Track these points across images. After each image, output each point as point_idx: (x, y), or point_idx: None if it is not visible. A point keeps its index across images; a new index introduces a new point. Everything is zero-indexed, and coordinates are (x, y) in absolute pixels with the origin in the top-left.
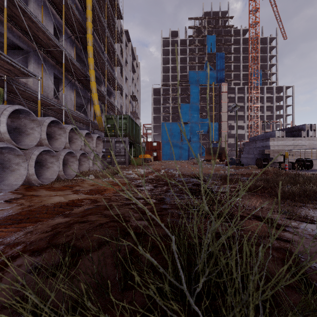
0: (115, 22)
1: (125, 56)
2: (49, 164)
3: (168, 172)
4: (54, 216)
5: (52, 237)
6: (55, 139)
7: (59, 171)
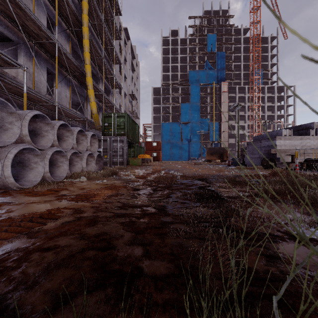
0: (113, 18)
1: (124, 54)
2: (33, 165)
3: (168, 173)
4: (14, 235)
5: None
6: (41, 137)
7: (45, 172)
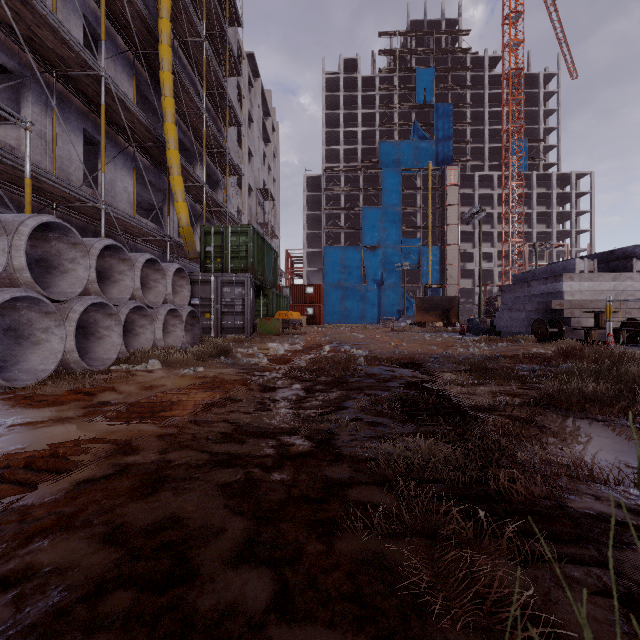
0: (224, 30)
1: (247, 106)
2: (39, 334)
3: (339, 351)
4: None
5: None
6: (61, 273)
7: (67, 350)
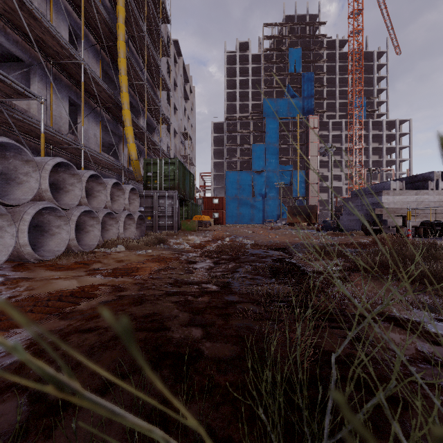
0: (159, 27)
1: (173, 76)
2: (54, 229)
3: (235, 241)
4: (43, 316)
5: (23, 362)
6: (65, 192)
7: (70, 239)
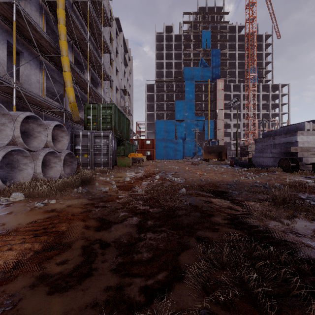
0: None
1: (115, 45)
2: None
3: (165, 179)
4: None
5: None
6: None
7: None
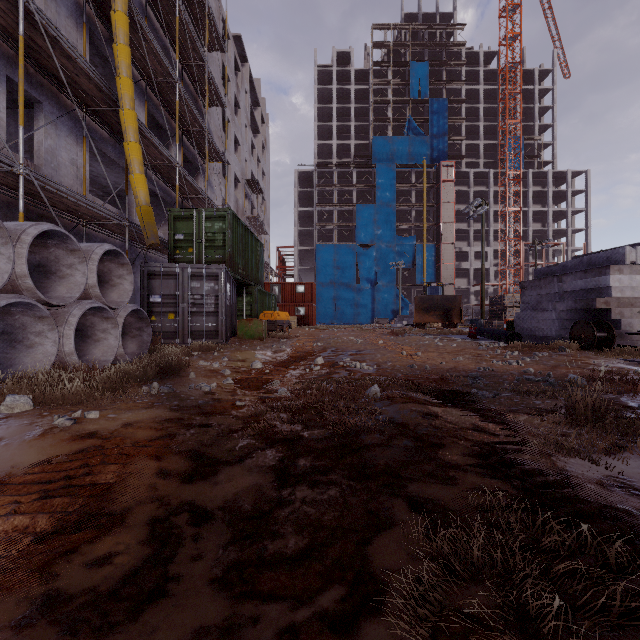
0: None
1: (233, 90)
2: None
3: (336, 365)
4: None
5: None
6: None
7: None
